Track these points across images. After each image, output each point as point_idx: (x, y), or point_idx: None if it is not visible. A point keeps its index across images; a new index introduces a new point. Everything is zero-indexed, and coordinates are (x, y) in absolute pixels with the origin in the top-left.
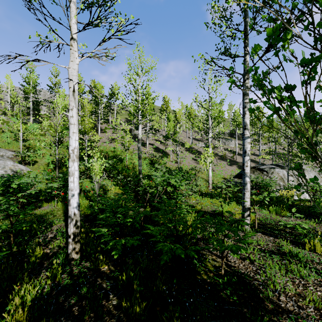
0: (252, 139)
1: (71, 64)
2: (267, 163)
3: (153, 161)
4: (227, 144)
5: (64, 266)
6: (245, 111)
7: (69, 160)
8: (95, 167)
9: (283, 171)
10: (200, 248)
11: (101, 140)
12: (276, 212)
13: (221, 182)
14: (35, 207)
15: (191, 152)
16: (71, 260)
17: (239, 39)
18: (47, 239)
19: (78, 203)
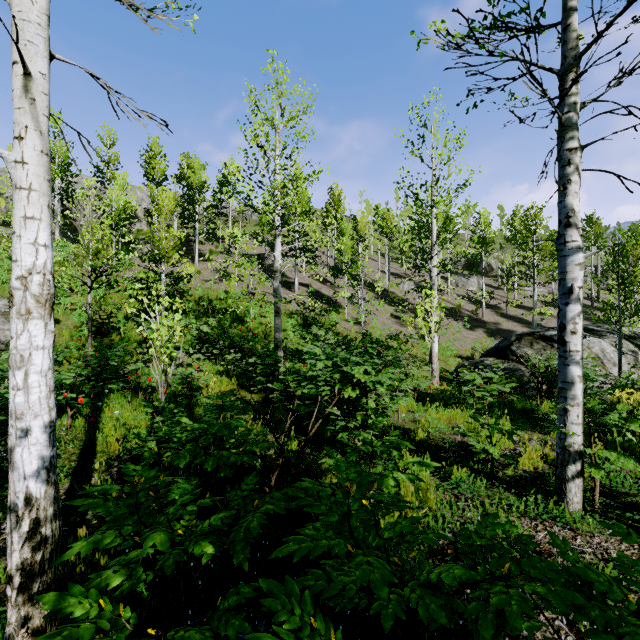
0: (591, 253)
1: None
2: (549, 324)
3: (309, 321)
4: (462, 284)
5: None
6: (569, 174)
7: (11, 314)
8: (155, 335)
9: (599, 342)
10: None
11: (201, 276)
12: (623, 451)
13: (457, 366)
14: None
15: (388, 302)
16: None
17: None
18: None
19: (47, 459)
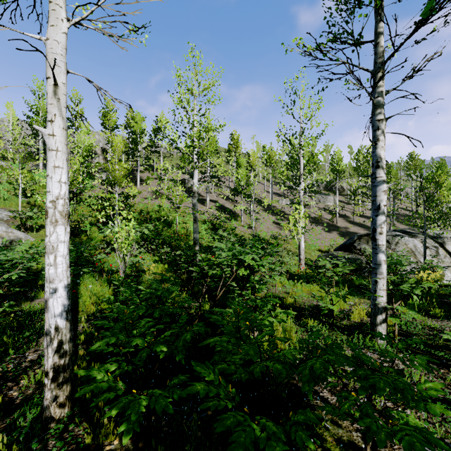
0: (391, 184)
1: (51, 32)
2: None
3: (216, 226)
4: (323, 201)
5: (29, 439)
6: (378, 135)
7: (46, 222)
8: (118, 235)
9: (413, 240)
10: (317, 416)
11: (141, 195)
12: (419, 310)
13: (318, 257)
14: (26, 298)
15: (271, 213)
16: (49, 423)
17: (370, 4)
18: (22, 365)
19: (66, 306)
